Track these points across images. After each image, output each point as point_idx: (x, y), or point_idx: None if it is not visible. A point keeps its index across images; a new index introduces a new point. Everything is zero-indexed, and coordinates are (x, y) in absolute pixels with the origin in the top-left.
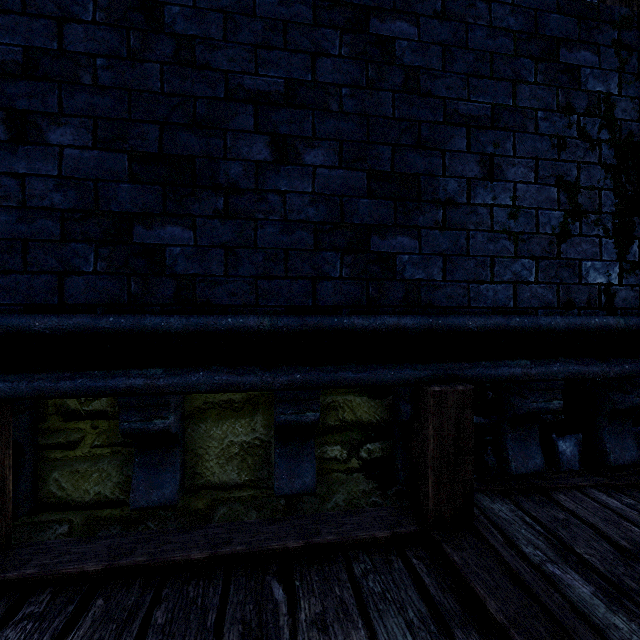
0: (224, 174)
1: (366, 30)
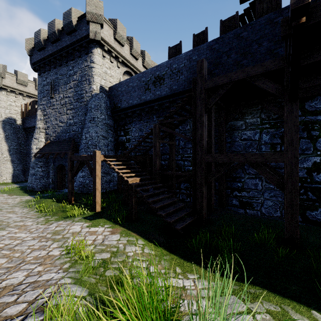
0: (251, 52)
1: (273, 22)
